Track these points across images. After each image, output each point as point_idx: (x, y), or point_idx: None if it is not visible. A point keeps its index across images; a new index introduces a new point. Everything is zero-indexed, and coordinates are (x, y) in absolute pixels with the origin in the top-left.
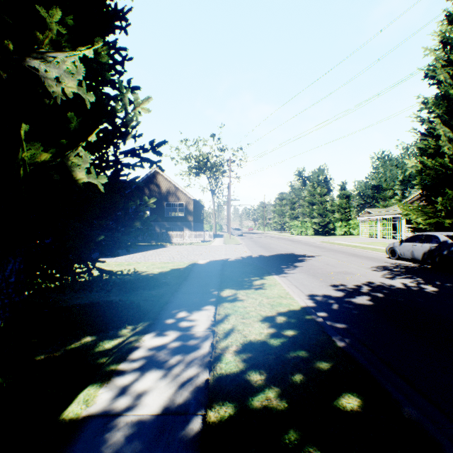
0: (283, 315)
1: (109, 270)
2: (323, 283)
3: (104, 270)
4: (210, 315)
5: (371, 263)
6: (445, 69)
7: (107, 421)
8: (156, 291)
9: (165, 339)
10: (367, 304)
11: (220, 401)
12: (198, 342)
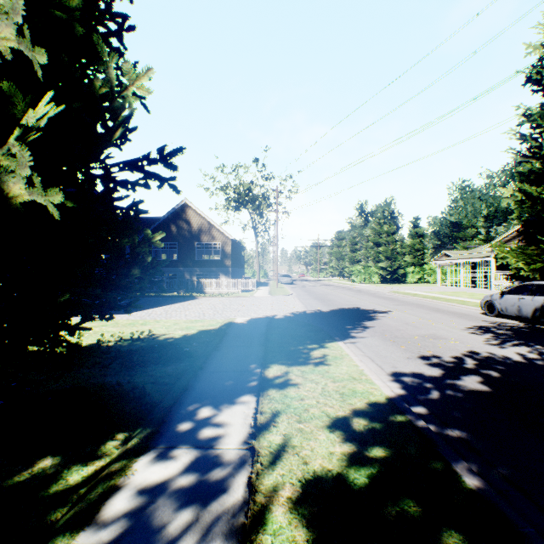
0: (362, 414)
1: (85, 348)
2: (407, 353)
3: (77, 348)
4: (248, 414)
5: (464, 322)
6: None
7: None
8: (174, 366)
9: (171, 468)
10: (482, 390)
11: None
12: (226, 477)
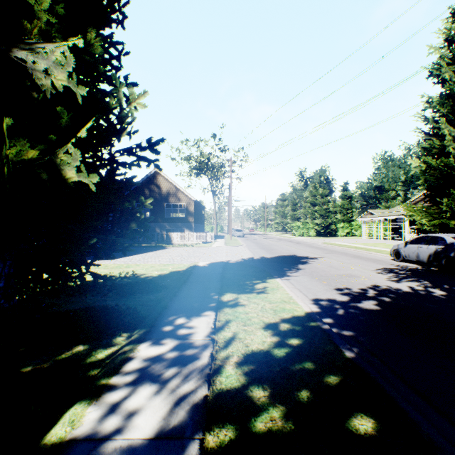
0: (287, 321)
1: (103, 275)
2: (327, 286)
3: (97, 275)
4: (210, 321)
5: (375, 265)
6: (450, 68)
7: (94, 447)
8: (155, 295)
9: (162, 349)
10: (374, 309)
11: (220, 422)
12: (197, 353)
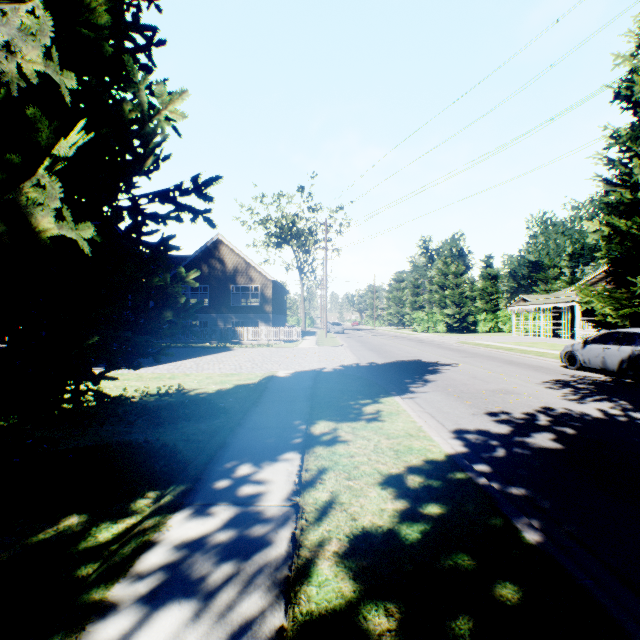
0: (417, 471)
1: (113, 397)
2: (473, 409)
3: (104, 397)
4: (292, 471)
5: (540, 376)
6: None
7: None
8: (208, 423)
9: (209, 524)
10: (553, 447)
11: None
12: (268, 532)
